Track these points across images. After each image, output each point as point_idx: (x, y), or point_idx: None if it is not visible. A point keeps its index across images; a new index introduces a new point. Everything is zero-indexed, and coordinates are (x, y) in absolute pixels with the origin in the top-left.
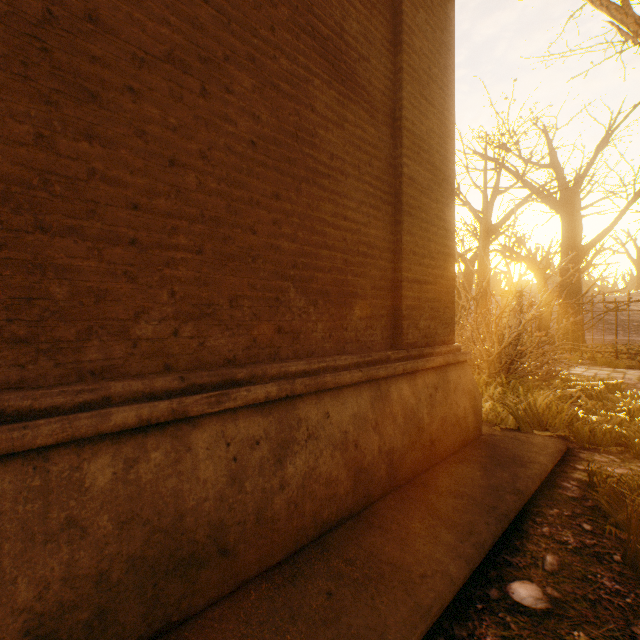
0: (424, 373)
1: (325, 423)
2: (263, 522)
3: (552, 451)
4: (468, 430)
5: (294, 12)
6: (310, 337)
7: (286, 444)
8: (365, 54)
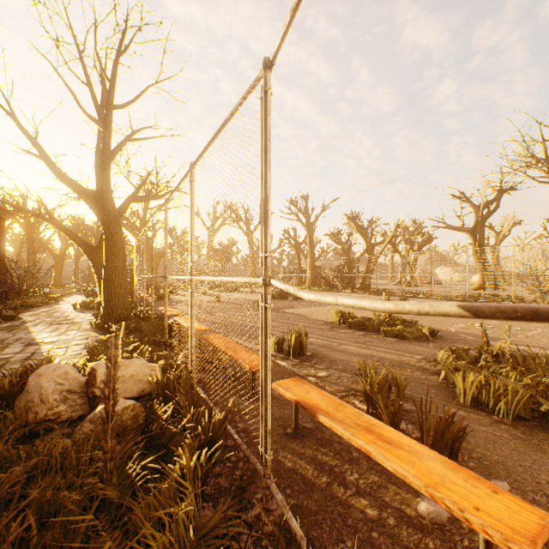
0: None
1: None
2: None
3: None
4: None
5: None
6: None
7: None
8: None
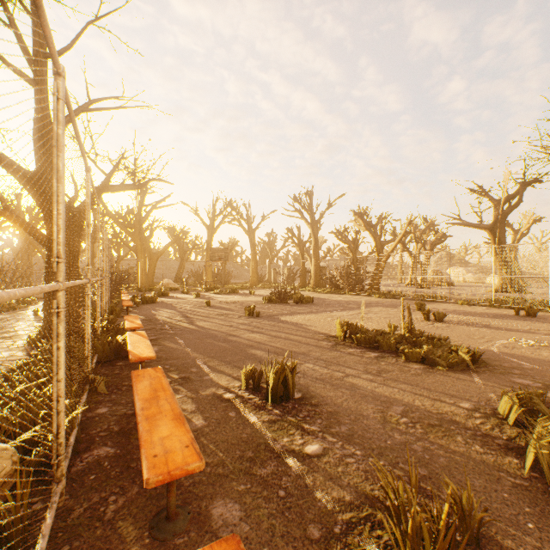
0: None
1: None
2: None
3: None
4: None
5: None
6: None
7: None
8: None
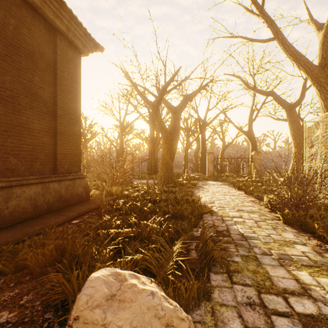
0: (65, 181)
1: (23, 193)
2: (1, 216)
3: (107, 200)
4: (83, 197)
5: (13, 77)
6: (19, 171)
7: (9, 198)
8: (42, 86)
